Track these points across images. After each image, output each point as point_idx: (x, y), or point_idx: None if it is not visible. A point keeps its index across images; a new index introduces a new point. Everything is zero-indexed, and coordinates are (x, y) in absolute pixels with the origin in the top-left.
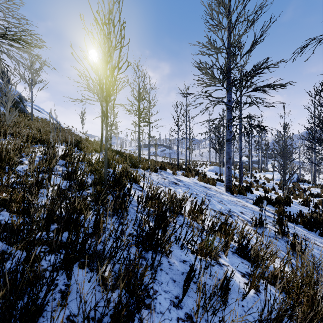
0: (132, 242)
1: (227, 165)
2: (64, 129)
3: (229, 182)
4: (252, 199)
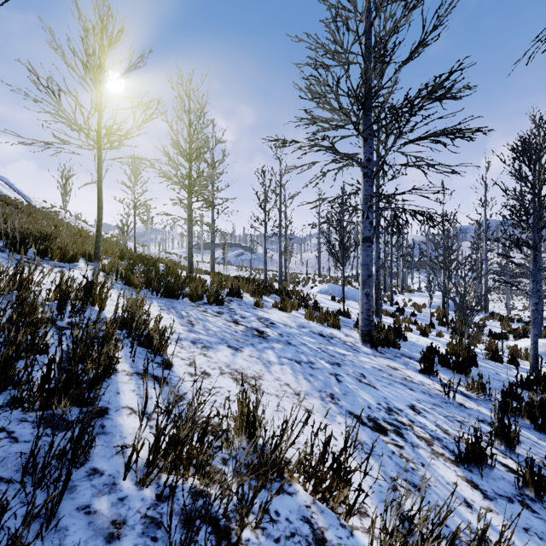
0: None
1: (365, 290)
2: (35, 212)
3: (368, 324)
4: (411, 355)
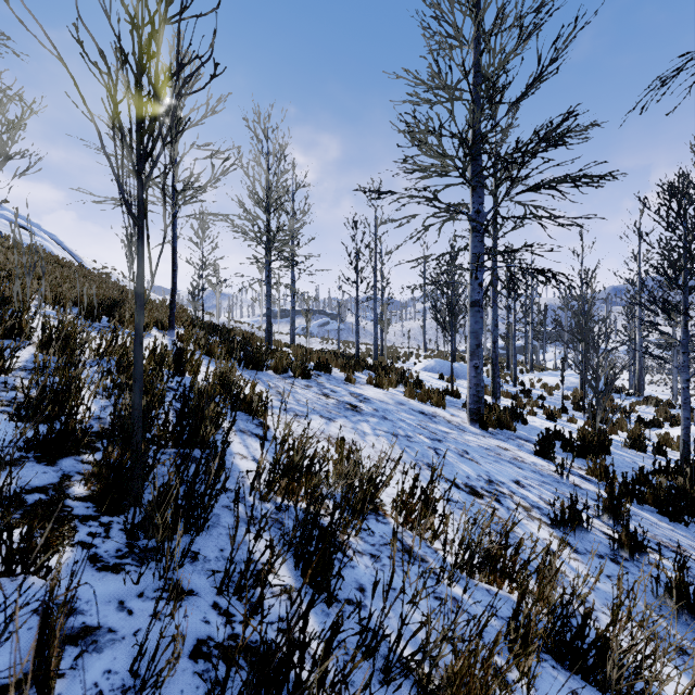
0: (201, 693)
1: (474, 362)
2: (89, 274)
3: (477, 401)
4: (529, 438)
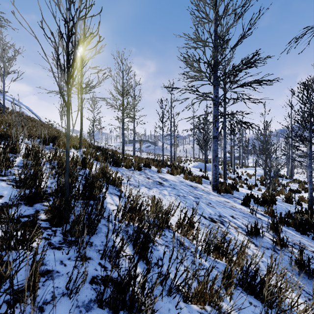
0: (94, 296)
1: (214, 163)
2: (43, 124)
3: (216, 181)
4: (239, 197)
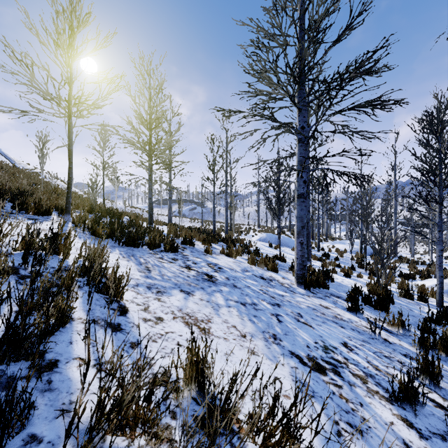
0: None
1: (300, 239)
2: (19, 172)
3: (302, 268)
4: (339, 295)
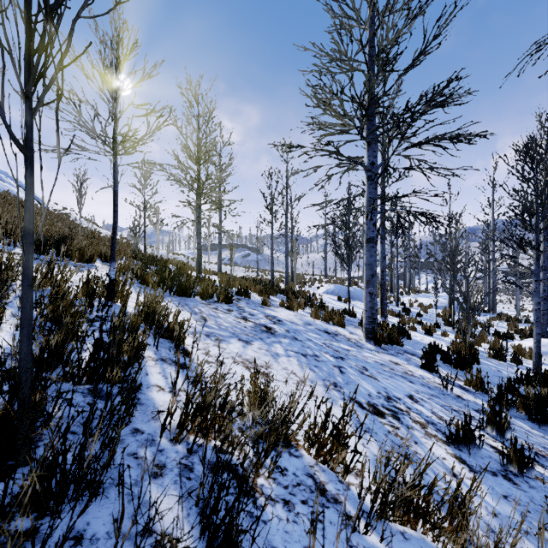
0: None
1: (369, 289)
2: (49, 214)
3: (372, 322)
4: (414, 352)
